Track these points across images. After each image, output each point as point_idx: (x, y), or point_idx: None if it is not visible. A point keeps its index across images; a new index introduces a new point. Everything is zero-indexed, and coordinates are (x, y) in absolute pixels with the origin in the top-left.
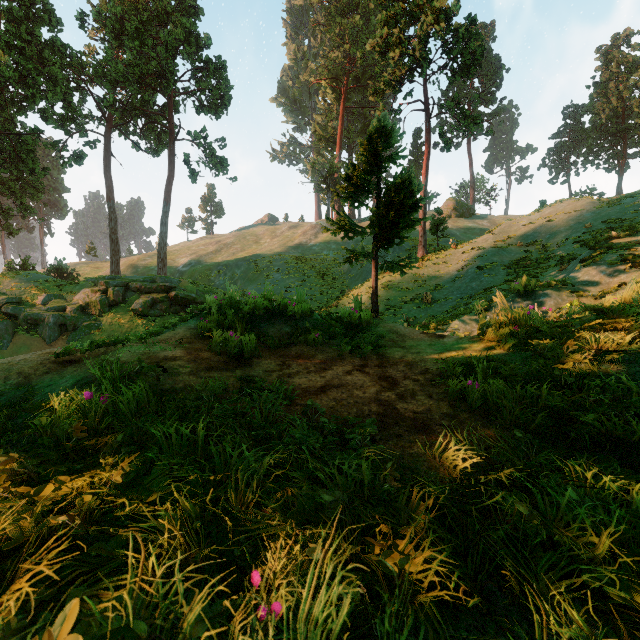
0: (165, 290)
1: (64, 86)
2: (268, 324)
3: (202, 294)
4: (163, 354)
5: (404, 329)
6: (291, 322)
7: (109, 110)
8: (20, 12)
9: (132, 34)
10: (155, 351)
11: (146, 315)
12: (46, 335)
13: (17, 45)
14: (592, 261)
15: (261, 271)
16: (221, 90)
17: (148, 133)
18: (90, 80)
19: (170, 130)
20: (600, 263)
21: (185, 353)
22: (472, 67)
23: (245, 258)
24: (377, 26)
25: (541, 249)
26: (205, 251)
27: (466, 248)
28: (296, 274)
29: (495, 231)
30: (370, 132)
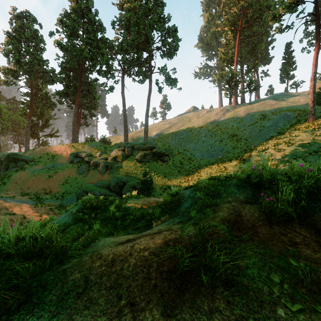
0: (150, 149)
1: (106, 57)
2: None
3: (167, 150)
4: None
5: None
6: None
7: (124, 64)
8: (90, 28)
9: (134, 24)
10: (310, 287)
11: (141, 161)
12: (100, 171)
13: (89, 42)
14: None
15: (194, 136)
16: (175, 42)
17: (139, 73)
18: (116, 52)
19: (150, 69)
20: None
21: None
22: None
23: (185, 130)
24: None
25: None
26: (164, 127)
27: None
28: (216, 137)
29: None
30: None
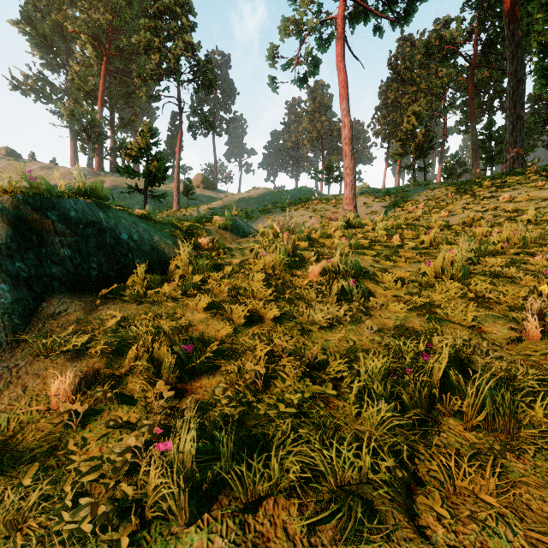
0: None
1: None
2: None
3: None
4: None
5: None
6: None
7: None
8: None
9: None
10: None
11: None
12: None
13: None
14: (258, 217)
15: None
16: None
17: None
18: None
19: None
20: (260, 218)
21: None
22: (210, 88)
23: None
24: (141, 27)
25: (246, 213)
26: None
27: (206, 208)
28: None
29: (224, 200)
30: (143, 128)
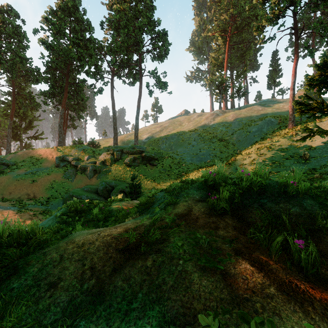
0: (139, 152)
1: (95, 58)
2: (268, 200)
3: (157, 154)
4: (237, 273)
5: None
6: (293, 200)
7: (113, 66)
8: (78, 27)
9: (123, 26)
10: (207, 250)
11: (131, 165)
12: (88, 175)
13: (77, 42)
14: None
15: (185, 140)
16: (165, 46)
17: (129, 75)
18: (105, 53)
19: (140, 71)
20: None
21: (260, 272)
22: None
23: (176, 134)
24: None
25: None
26: (155, 131)
27: None
28: (205, 141)
29: None
30: None
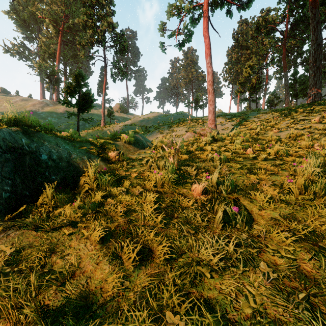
0: None
1: None
2: None
3: None
4: None
5: (88, 138)
6: None
7: None
8: None
9: None
10: None
11: None
12: None
13: None
14: (153, 131)
15: None
16: None
17: None
18: None
19: None
20: (154, 132)
21: None
22: (124, 51)
23: None
24: (81, 13)
25: (145, 128)
26: None
27: (121, 124)
28: None
29: (132, 119)
30: (76, 74)
